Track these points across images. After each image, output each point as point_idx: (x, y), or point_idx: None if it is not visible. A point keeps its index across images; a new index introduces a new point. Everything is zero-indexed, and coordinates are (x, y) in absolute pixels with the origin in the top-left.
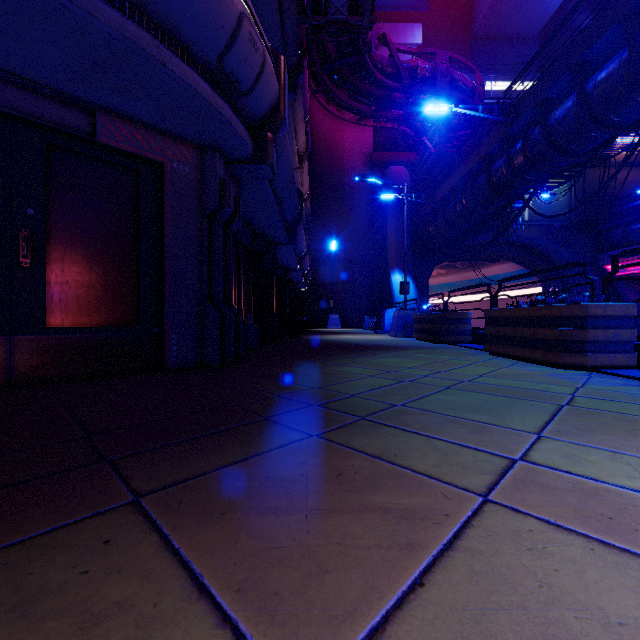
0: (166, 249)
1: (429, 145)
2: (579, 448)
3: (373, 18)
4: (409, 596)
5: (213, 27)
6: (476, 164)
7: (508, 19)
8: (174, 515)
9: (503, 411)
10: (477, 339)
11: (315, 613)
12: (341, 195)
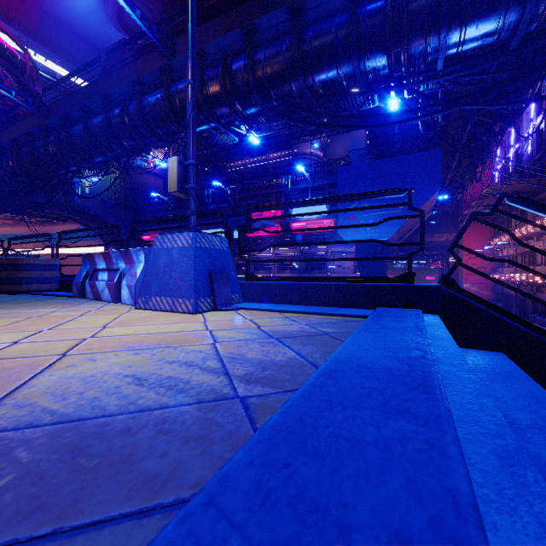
0: None
1: None
2: None
3: None
4: None
5: None
6: (21, 135)
7: (78, 20)
8: None
9: None
10: None
11: None
12: None
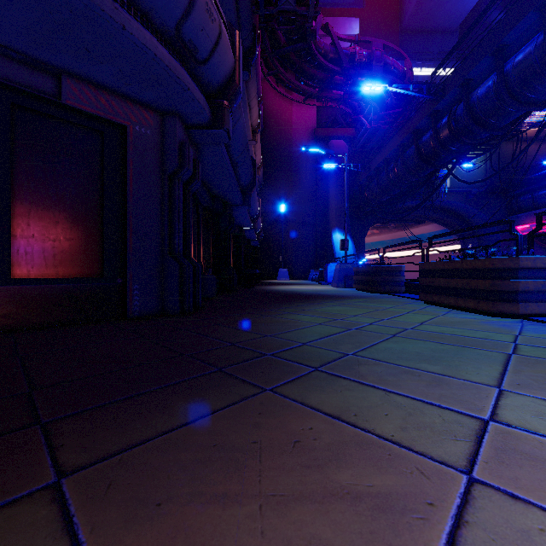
0: (129, 206)
1: (365, 122)
2: None
3: (317, 8)
4: None
5: None
6: (406, 137)
7: (432, 15)
8: (97, 507)
9: (454, 361)
10: (410, 289)
11: None
12: (289, 165)
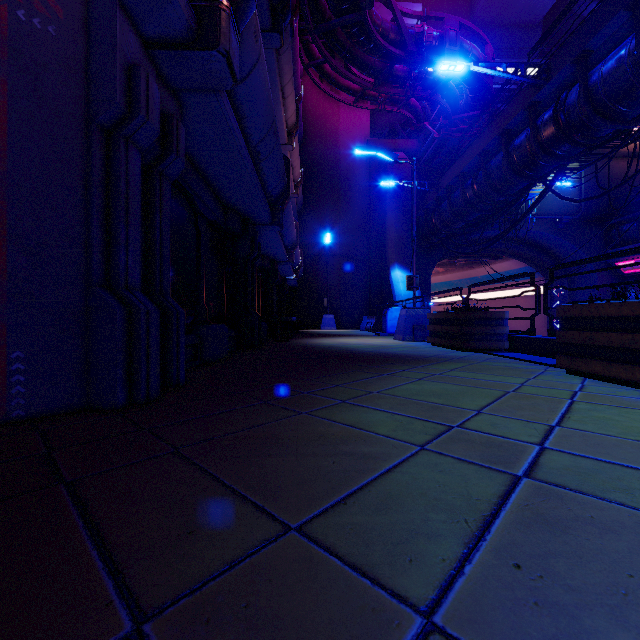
0: None
1: (432, 130)
2: None
3: None
4: None
5: None
6: (491, 142)
7: (510, 4)
8: None
9: None
10: (517, 346)
11: None
12: (336, 184)
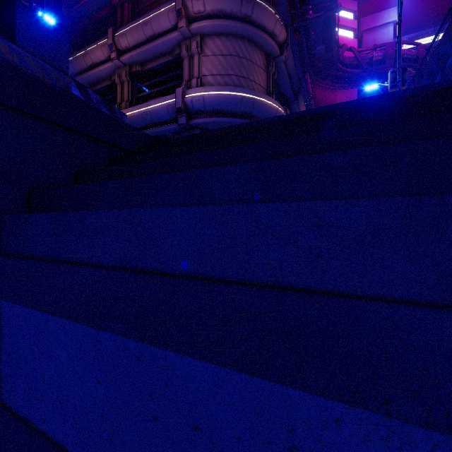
0: None
1: None
2: None
3: (338, 50)
4: None
5: (271, 116)
6: None
7: None
8: None
9: None
10: None
11: None
12: None
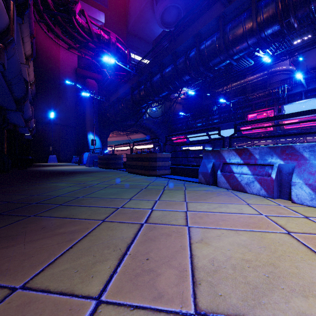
0: None
1: (107, 74)
2: (140, 201)
3: None
4: (66, 252)
5: None
6: (127, 89)
7: (141, 30)
8: None
9: (123, 193)
10: (125, 166)
11: (26, 268)
12: (57, 87)
